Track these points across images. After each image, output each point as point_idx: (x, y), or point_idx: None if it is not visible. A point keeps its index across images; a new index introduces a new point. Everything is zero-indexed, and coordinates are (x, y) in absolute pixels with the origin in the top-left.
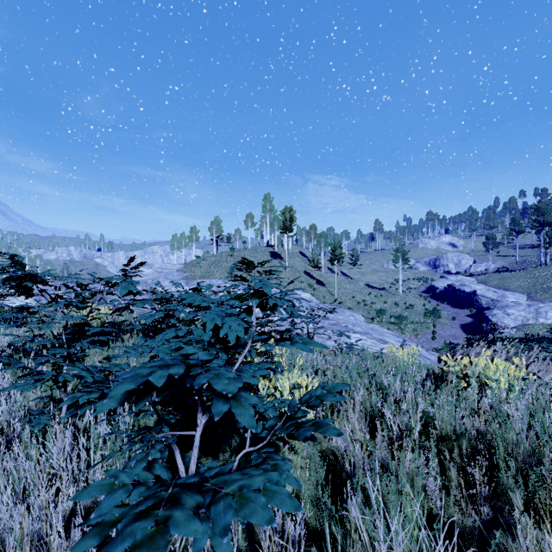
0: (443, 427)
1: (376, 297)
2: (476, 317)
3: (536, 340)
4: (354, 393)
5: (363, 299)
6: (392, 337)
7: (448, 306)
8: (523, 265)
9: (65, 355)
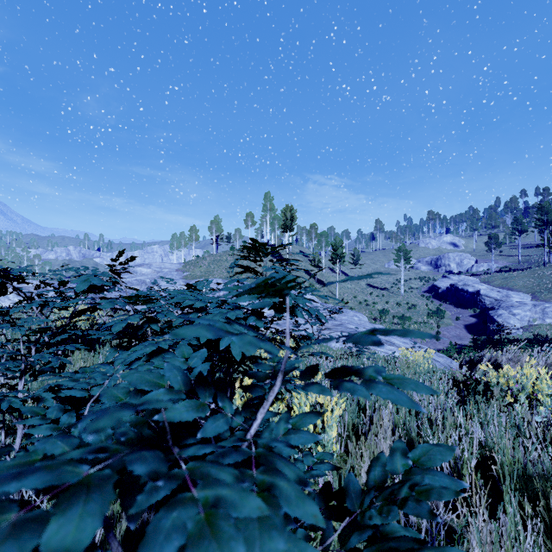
0: (506, 461)
1: (378, 297)
2: (480, 318)
3: (544, 341)
4: (382, 412)
5: (365, 299)
6: (398, 338)
7: (450, 306)
8: (525, 264)
9: (21, 370)
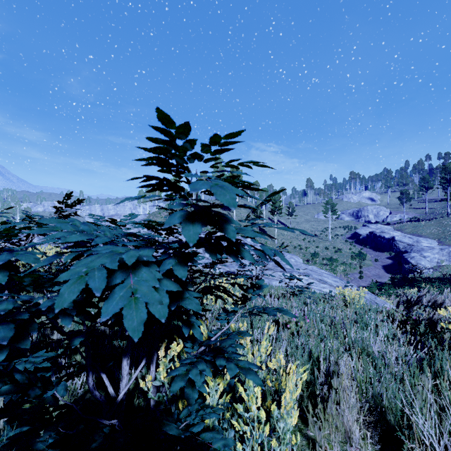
0: None
1: (309, 242)
2: (395, 259)
3: None
4: (341, 369)
5: (299, 244)
6: (329, 277)
7: (370, 250)
8: (431, 215)
9: None
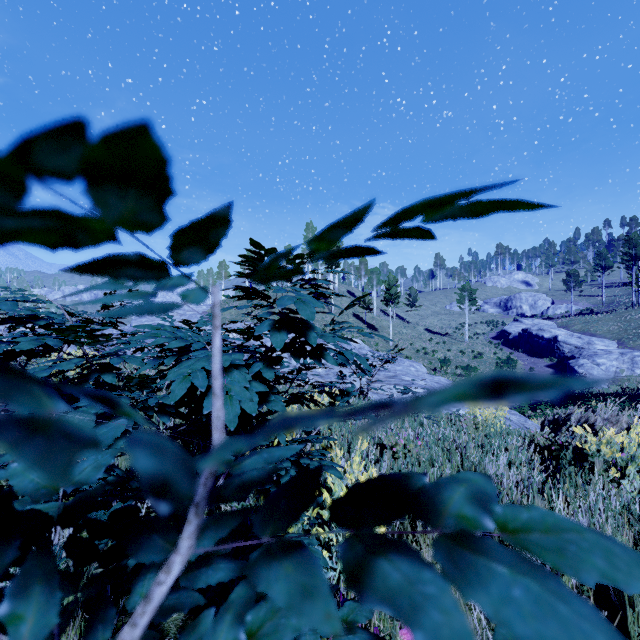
0: None
1: (438, 344)
2: (558, 368)
3: (635, 395)
4: None
5: (423, 347)
6: None
7: (523, 355)
8: (610, 306)
9: None
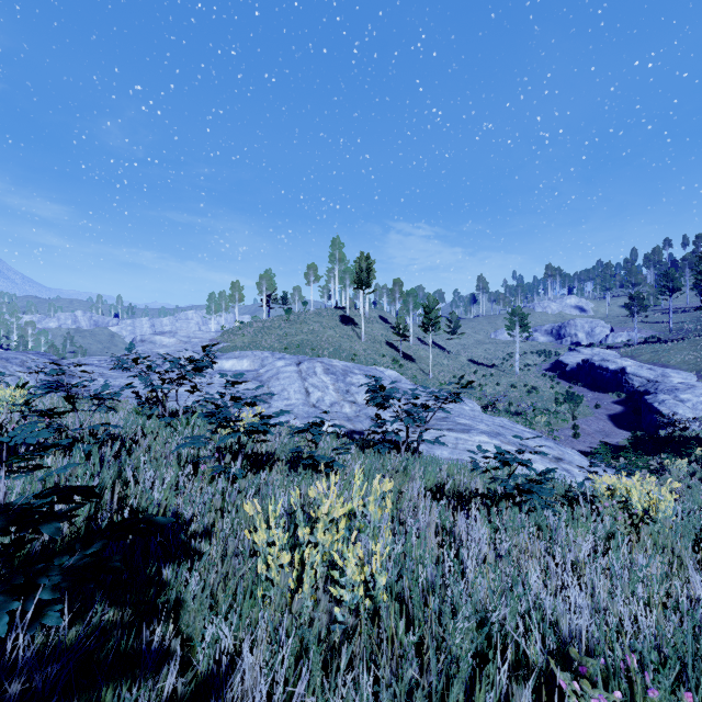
0: None
1: (485, 376)
2: (628, 405)
3: None
4: None
5: (468, 380)
6: (537, 440)
7: (584, 389)
8: (679, 333)
9: None
